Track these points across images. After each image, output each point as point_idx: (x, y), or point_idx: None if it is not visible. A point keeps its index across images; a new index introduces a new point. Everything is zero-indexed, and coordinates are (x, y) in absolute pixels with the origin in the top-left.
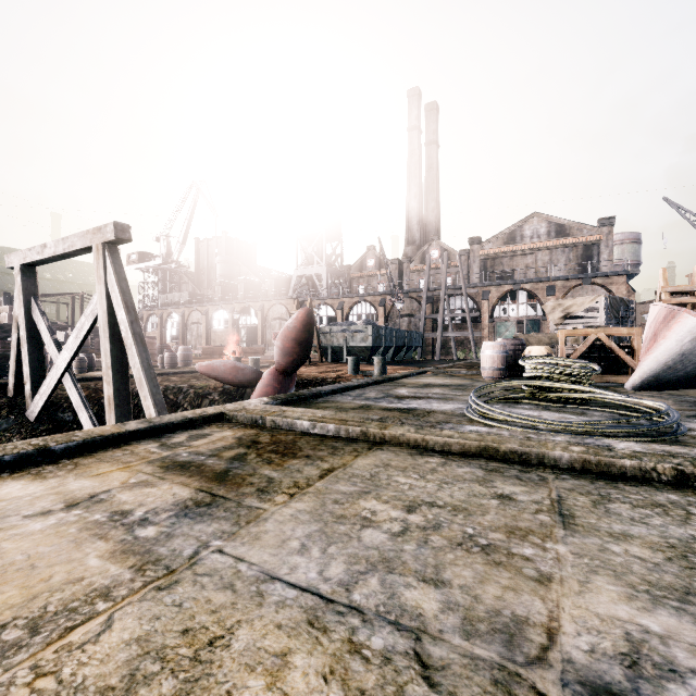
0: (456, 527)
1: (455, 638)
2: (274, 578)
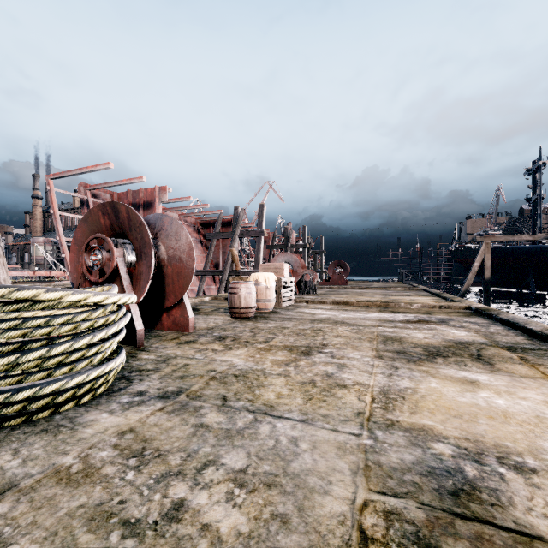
0: (143, 477)
1: (207, 405)
2: (302, 421)
